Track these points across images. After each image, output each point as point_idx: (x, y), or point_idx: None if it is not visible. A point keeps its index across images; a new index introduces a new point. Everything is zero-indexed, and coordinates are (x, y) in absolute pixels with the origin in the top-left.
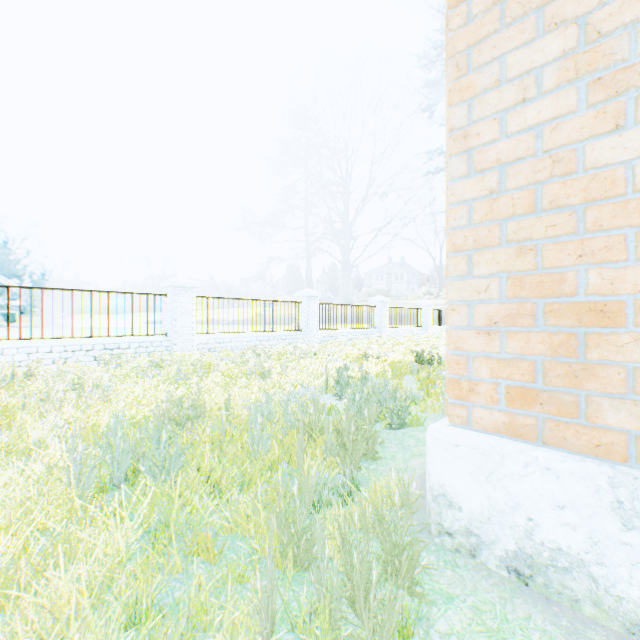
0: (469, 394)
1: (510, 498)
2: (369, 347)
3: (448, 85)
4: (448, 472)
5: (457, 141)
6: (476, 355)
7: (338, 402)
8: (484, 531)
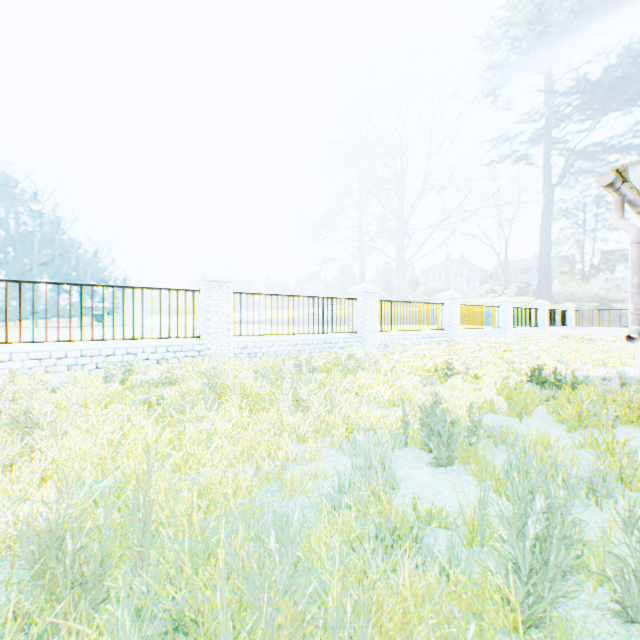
0: None
1: None
2: (451, 357)
3: None
4: None
5: None
6: None
7: (432, 474)
8: None
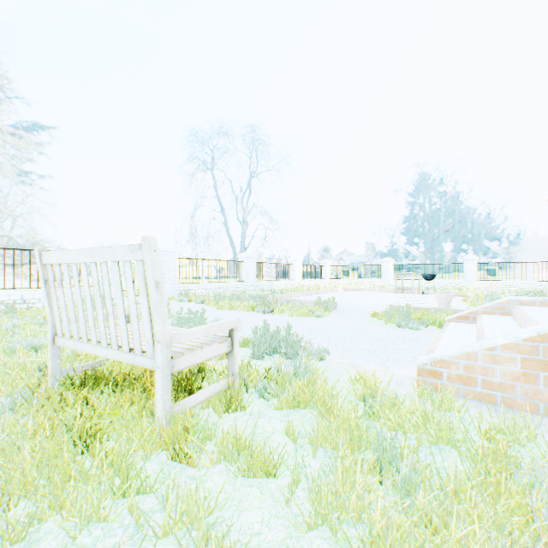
0: None
1: None
2: None
3: None
4: None
5: None
6: None
7: None
8: None
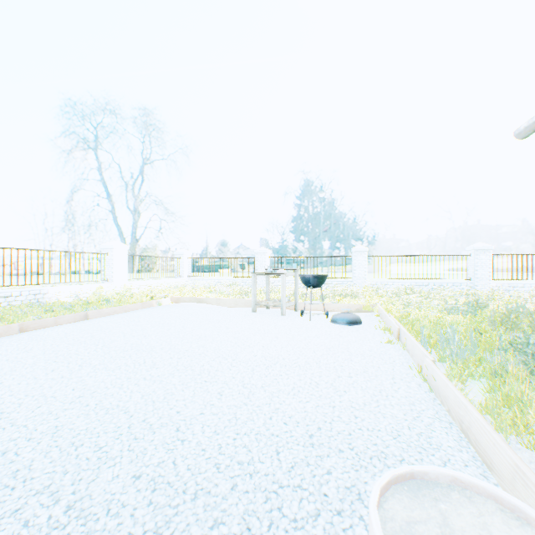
0: None
1: None
2: None
3: None
4: None
5: None
6: None
7: None
8: None
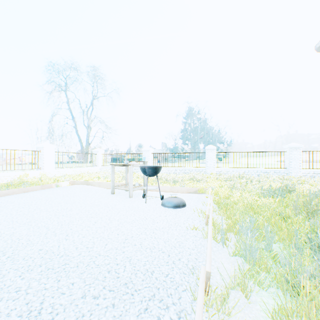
0: None
1: None
2: None
3: None
4: None
5: None
6: None
7: None
8: None
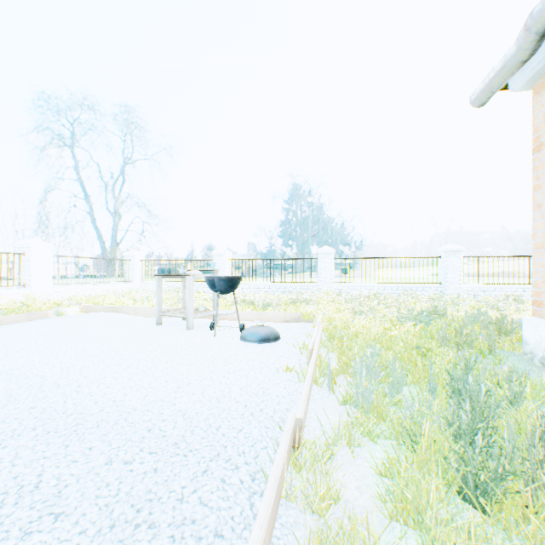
0: (539, 305)
1: (540, 338)
2: None
3: (535, 183)
4: (525, 332)
5: (536, 207)
6: (544, 290)
7: None
8: (534, 351)
